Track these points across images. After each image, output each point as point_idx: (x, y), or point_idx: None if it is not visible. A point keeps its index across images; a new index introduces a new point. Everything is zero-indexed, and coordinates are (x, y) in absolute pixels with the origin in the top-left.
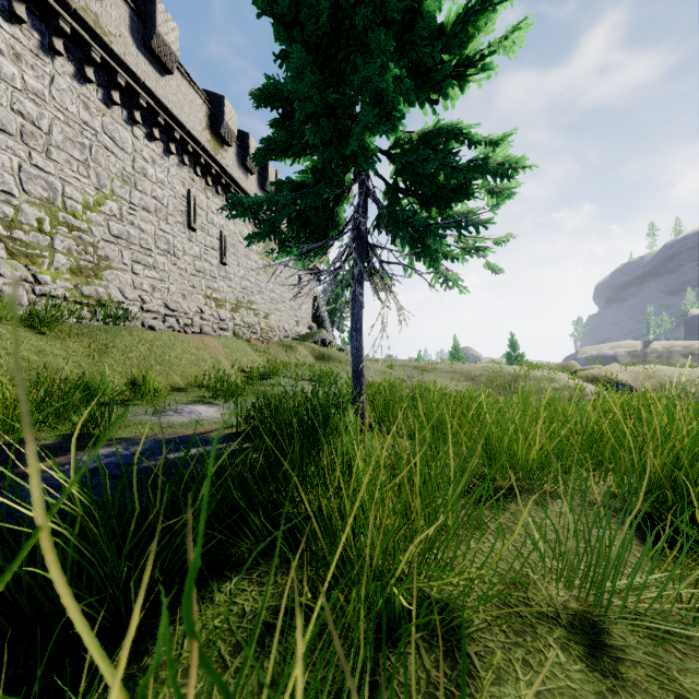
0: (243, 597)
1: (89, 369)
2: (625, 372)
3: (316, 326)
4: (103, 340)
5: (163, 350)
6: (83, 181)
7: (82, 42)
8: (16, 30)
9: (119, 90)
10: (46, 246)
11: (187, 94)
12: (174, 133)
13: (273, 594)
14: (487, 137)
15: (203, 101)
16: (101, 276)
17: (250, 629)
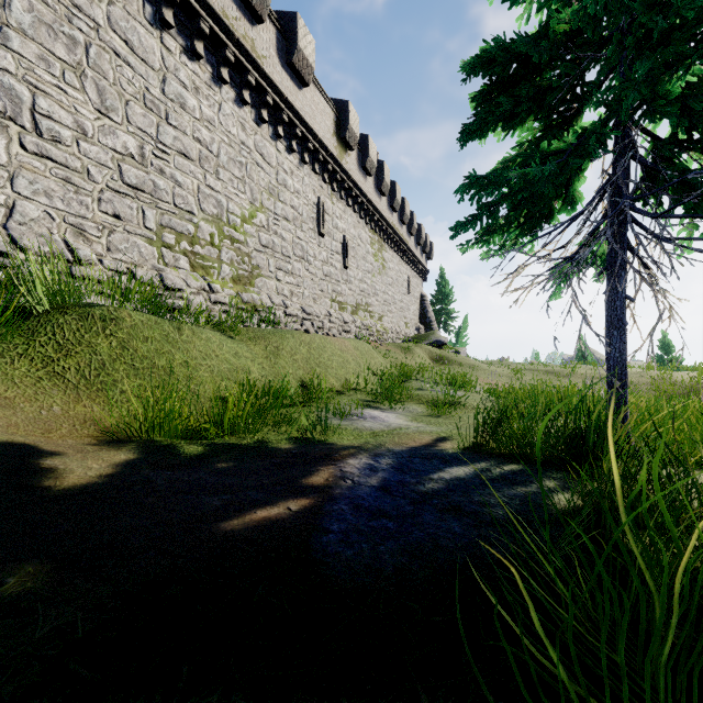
0: None
1: (269, 371)
2: None
3: (423, 327)
4: (274, 343)
5: (318, 352)
6: (241, 197)
7: (241, 68)
8: (196, 66)
9: (267, 108)
10: (216, 258)
11: (318, 104)
12: (308, 143)
13: None
14: None
15: (331, 108)
16: (253, 284)
17: None
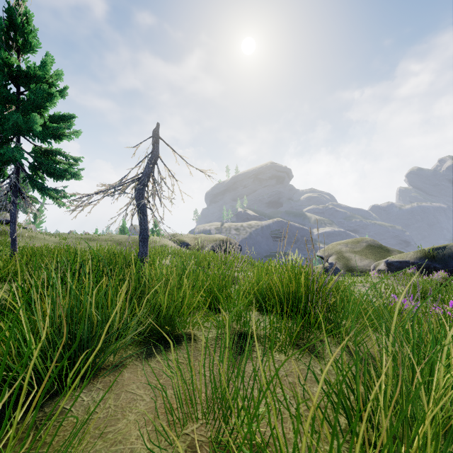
0: None
1: None
2: (189, 237)
3: None
4: None
5: None
6: None
7: None
8: None
9: None
10: None
11: None
12: None
13: None
14: (73, 157)
15: None
16: None
17: None
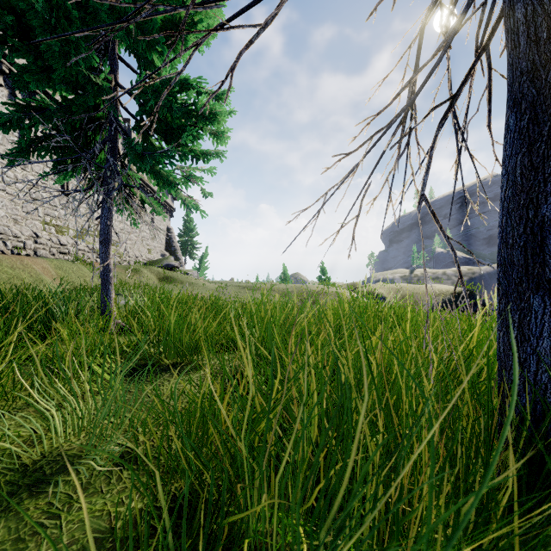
0: None
1: None
2: (384, 288)
3: (169, 254)
4: None
5: None
6: None
7: None
8: None
9: None
10: None
11: None
12: (1, 66)
13: None
14: (211, 90)
15: None
16: None
17: None
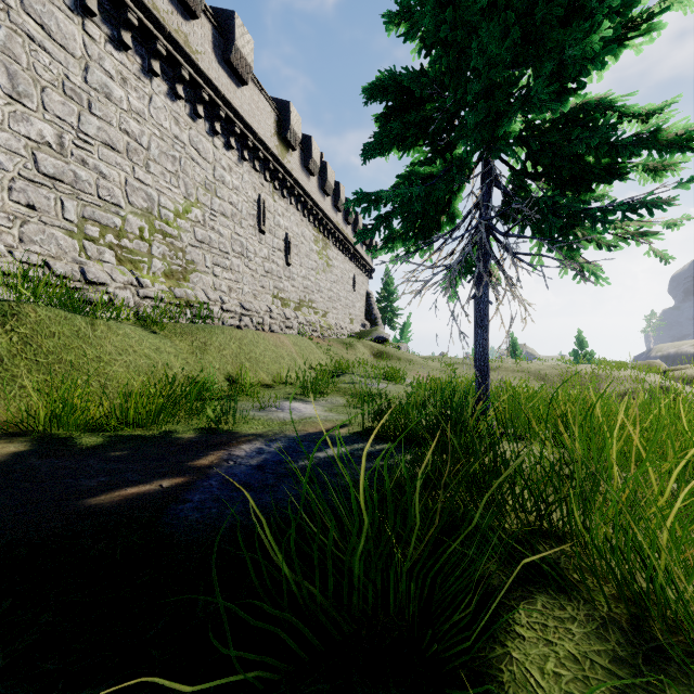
0: (552, 635)
1: (194, 366)
2: None
3: (368, 323)
4: (202, 338)
5: (249, 347)
6: (174, 191)
7: (174, 62)
8: (123, 56)
9: (203, 104)
10: (146, 252)
11: (258, 103)
12: (247, 141)
13: (585, 634)
14: (642, 108)
15: (272, 108)
16: (188, 279)
17: (602, 681)
